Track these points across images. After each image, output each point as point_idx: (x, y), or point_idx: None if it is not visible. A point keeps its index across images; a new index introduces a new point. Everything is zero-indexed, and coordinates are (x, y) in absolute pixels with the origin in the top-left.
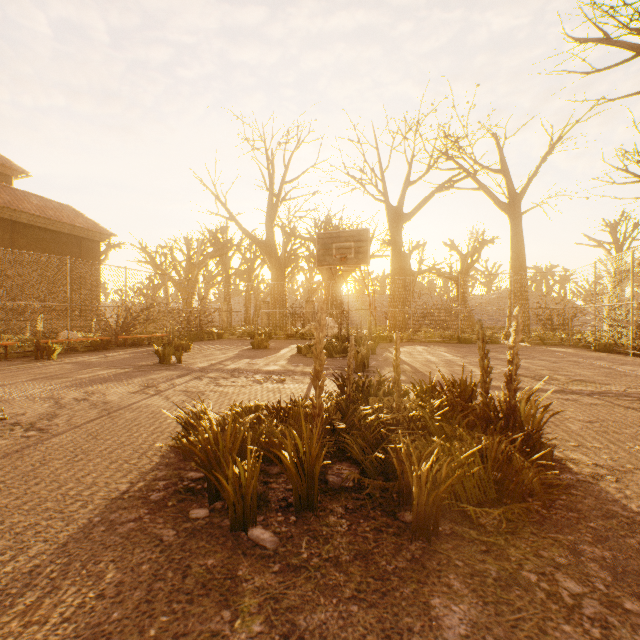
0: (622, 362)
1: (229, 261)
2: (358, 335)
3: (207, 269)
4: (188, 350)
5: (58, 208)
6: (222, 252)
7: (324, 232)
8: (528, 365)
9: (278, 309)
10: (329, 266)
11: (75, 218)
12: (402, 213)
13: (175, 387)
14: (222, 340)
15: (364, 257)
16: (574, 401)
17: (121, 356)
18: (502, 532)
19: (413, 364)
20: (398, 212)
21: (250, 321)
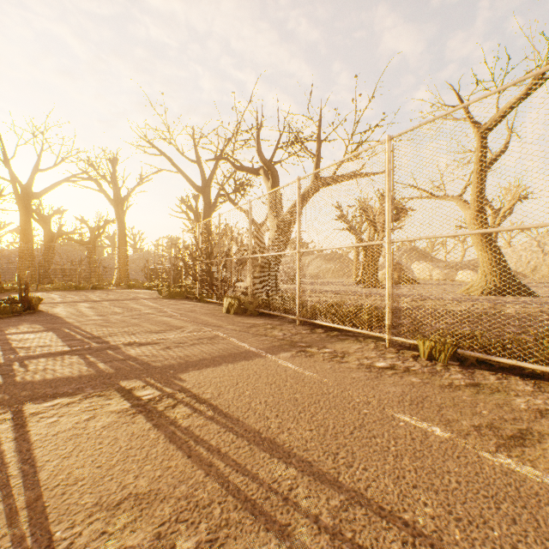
0: (143, 293)
1: None
2: None
3: None
4: None
5: None
6: None
7: None
8: (94, 296)
9: None
10: None
11: None
12: (32, 191)
13: None
14: None
15: None
16: (82, 303)
17: None
18: (7, 318)
19: None
20: (28, 190)
21: None
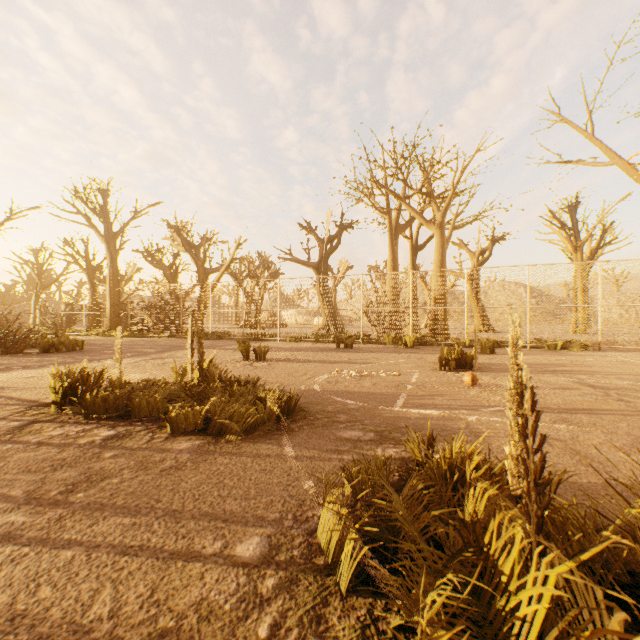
0: None
1: None
2: None
3: None
4: None
5: None
6: None
7: None
8: None
9: None
10: None
11: None
12: None
13: None
14: None
15: None
16: None
17: None
18: None
19: None
20: None
21: None
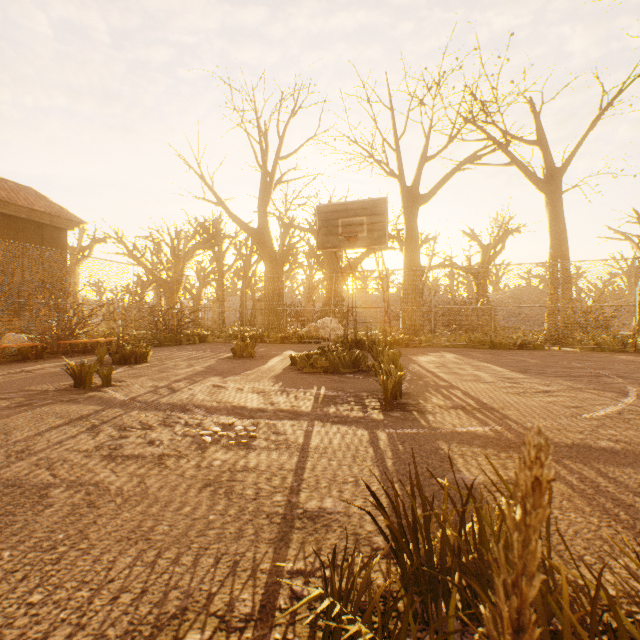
0: None
1: (222, 256)
2: (369, 339)
3: (201, 266)
4: (145, 360)
5: (14, 189)
6: (211, 244)
7: (327, 204)
8: None
9: (272, 307)
10: (333, 249)
11: (35, 201)
12: (418, 193)
13: (11, 464)
14: (204, 344)
15: (380, 236)
16: None
17: (42, 371)
18: None
19: (466, 388)
20: (413, 192)
21: (246, 321)
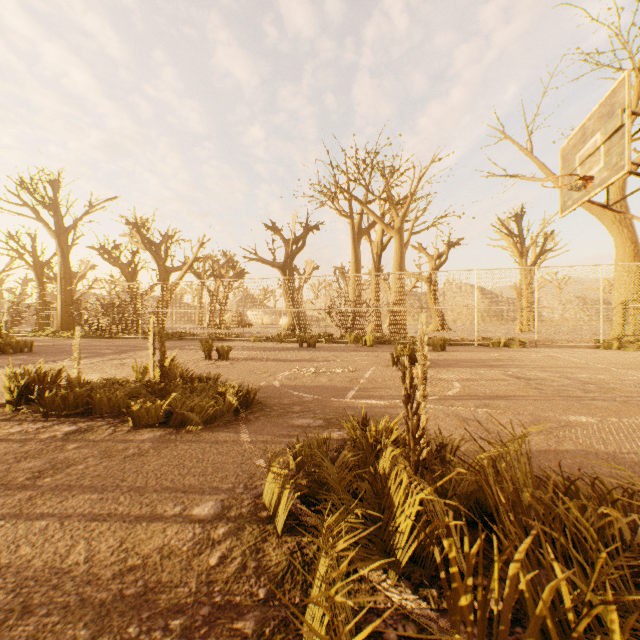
0: None
1: None
2: None
3: None
4: None
5: None
6: None
7: None
8: None
9: None
10: None
11: None
12: None
13: None
14: None
15: None
16: None
17: None
18: None
19: None
20: None
21: None
